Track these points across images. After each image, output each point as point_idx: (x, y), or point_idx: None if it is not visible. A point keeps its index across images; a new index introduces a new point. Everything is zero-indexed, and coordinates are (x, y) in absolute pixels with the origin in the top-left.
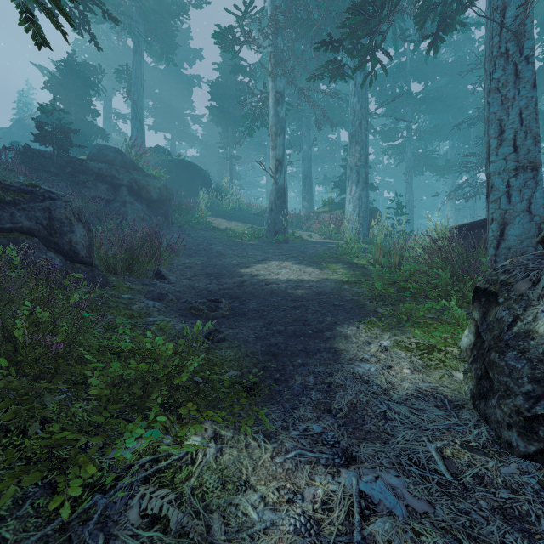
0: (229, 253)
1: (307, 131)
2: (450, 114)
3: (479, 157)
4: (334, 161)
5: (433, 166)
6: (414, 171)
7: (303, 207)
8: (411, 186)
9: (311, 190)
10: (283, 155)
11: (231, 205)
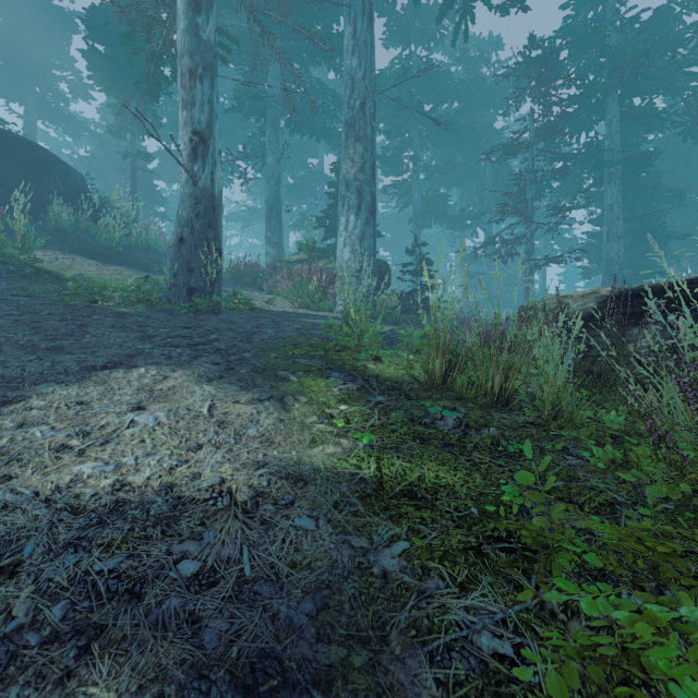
0: (7, 343)
1: (273, 133)
2: (461, 155)
3: (496, 212)
4: (315, 197)
5: (445, 215)
6: (421, 221)
7: (266, 255)
8: (419, 240)
9: (280, 229)
10: (210, 125)
11: (128, 238)
